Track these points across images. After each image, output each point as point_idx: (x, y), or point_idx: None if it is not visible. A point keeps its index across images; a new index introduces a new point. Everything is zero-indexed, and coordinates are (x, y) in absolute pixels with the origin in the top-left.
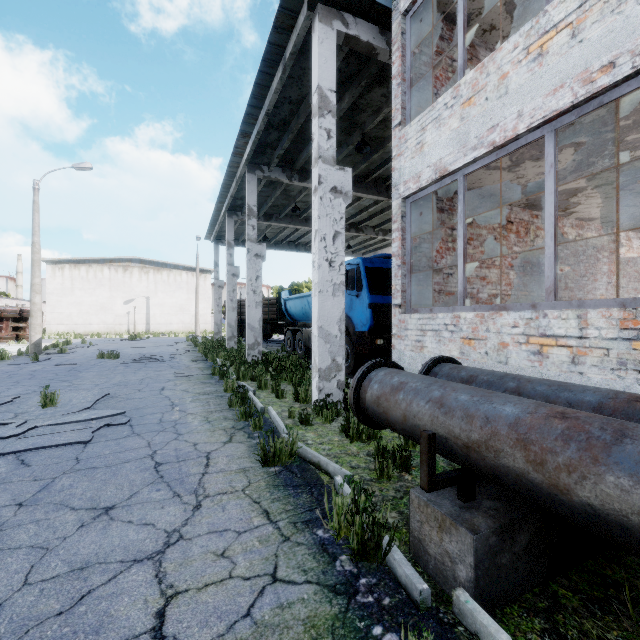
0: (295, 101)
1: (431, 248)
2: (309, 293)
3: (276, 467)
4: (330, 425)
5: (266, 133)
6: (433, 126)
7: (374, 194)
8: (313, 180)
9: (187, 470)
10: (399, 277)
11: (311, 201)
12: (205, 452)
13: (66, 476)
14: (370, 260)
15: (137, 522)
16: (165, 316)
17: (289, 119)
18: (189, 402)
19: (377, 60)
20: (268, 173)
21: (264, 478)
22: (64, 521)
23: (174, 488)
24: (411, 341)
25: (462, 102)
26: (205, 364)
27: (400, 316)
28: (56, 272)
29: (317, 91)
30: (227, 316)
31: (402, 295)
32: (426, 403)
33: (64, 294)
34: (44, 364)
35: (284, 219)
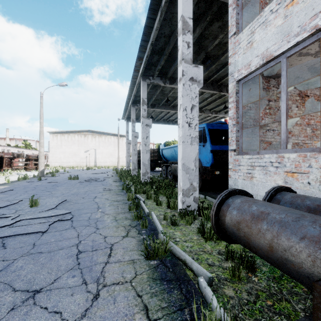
0: (167, 35)
1: (255, 113)
2: (175, 145)
3: (155, 260)
4: (190, 226)
5: (151, 57)
6: (260, 28)
7: (211, 90)
8: (178, 74)
9: (96, 259)
10: (234, 132)
11: (176, 96)
12: (110, 244)
13: (22, 258)
14: (211, 125)
15: (50, 309)
16: (103, 158)
17: (164, 47)
18: (107, 206)
19: (217, 1)
20: (153, 80)
21: (146, 270)
22: (3, 302)
23: (84, 275)
24: (243, 173)
25: (286, 5)
26: (120, 183)
27: (235, 157)
28: (54, 137)
29: (181, 19)
30: (132, 158)
31: (236, 143)
32: (300, 240)
33: (57, 148)
34: (43, 182)
35: (161, 107)
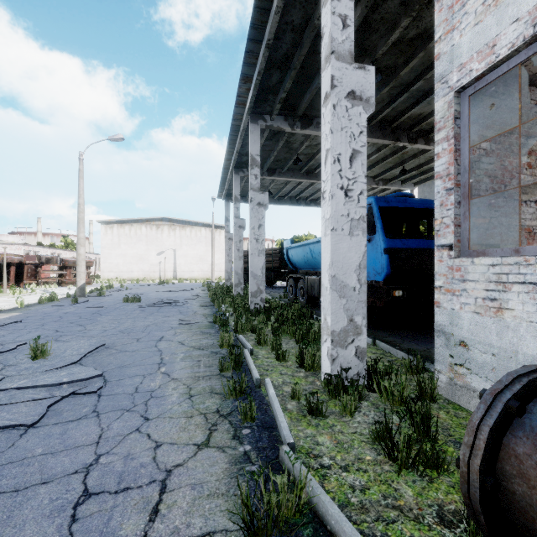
0: (298, 27)
1: (496, 163)
2: (311, 241)
3: None
4: (352, 419)
5: (267, 75)
6: None
7: (379, 137)
8: (323, 87)
9: (118, 524)
10: (449, 205)
11: (312, 153)
12: (164, 470)
13: None
14: (384, 199)
15: None
16: (188, 265)
17: (291, 53)
18: (179, 360)
19: None
20: (270, 122)
21: None
22: None
23: None
24: (474, 298)
25: None
26: (211, 310)
27: (451, 261)
28: (108, 231)
29: None
30: (234, 264)
31: (454, 231)
32: None
33: (113, 248)
34: (79, 306)
35: (286, 173)
